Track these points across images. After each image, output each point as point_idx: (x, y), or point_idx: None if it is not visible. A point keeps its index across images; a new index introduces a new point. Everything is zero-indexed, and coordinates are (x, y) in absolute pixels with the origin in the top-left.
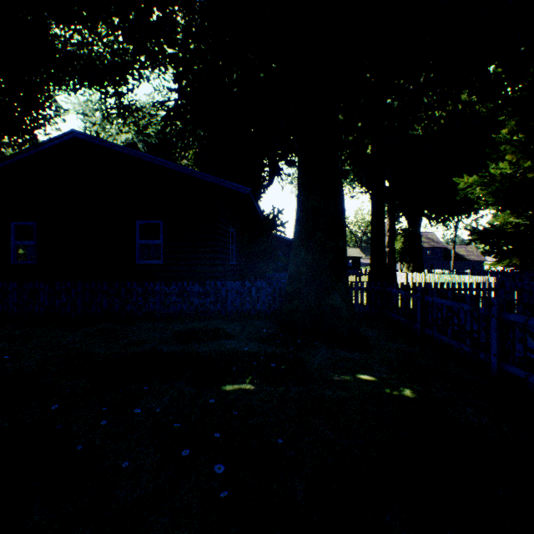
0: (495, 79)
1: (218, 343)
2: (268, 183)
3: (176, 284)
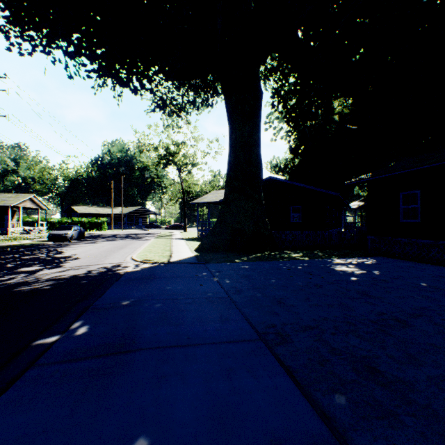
0: None
1: None
2: None
3: None
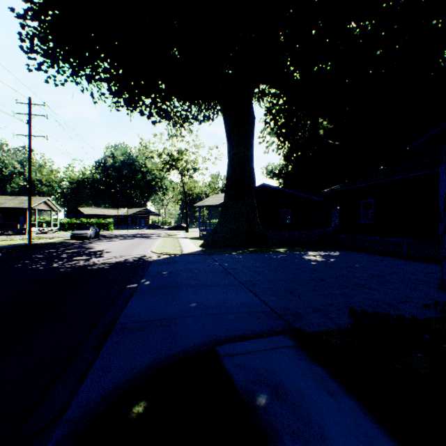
0: None
1: None
2: None
3: None
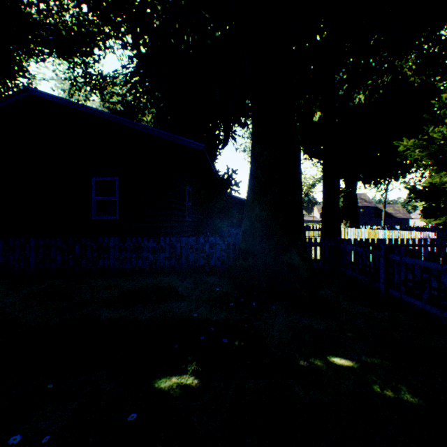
0: (444, 39)
1: (165, 306)
2: (223, 145)
3: (131, 240)
